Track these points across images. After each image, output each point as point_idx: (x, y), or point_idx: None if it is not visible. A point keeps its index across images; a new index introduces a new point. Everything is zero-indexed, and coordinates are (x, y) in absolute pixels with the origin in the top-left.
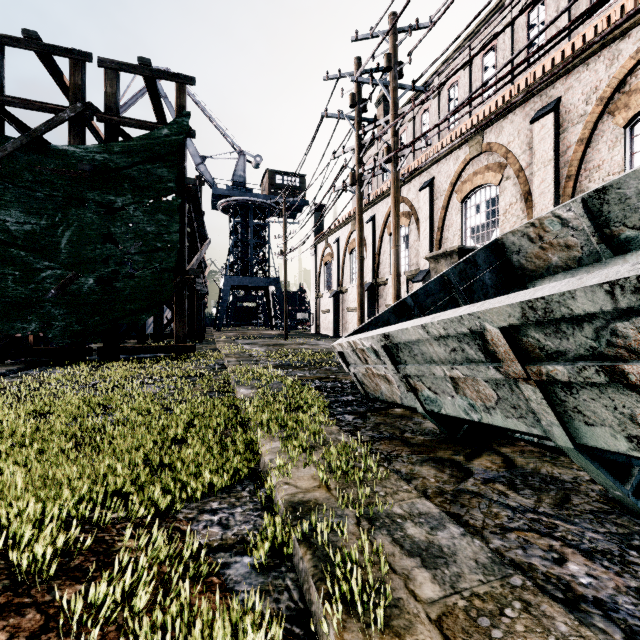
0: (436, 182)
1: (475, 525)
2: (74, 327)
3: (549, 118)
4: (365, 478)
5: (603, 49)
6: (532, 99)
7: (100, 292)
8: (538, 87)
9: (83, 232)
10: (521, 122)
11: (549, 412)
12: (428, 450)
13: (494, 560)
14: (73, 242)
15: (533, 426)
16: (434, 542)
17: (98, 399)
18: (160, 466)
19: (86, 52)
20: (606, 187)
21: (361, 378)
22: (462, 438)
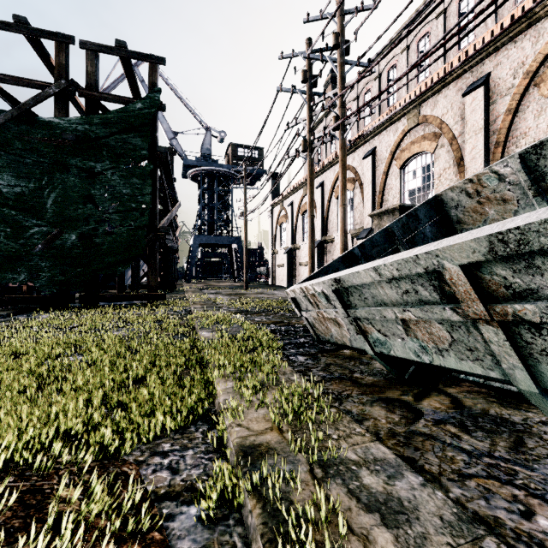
0: (378, 151)
1: (431, 471)
2: (59, 277)
3: (480, 91)
4: (317, 420)
5: (529, 28)
6: (464, 75)
7: (81, 247)
8: (469, 64)
9: (66, 194)
10: (454, 96)
11: (512, 355)
12: (377, 390)
13: (461, 517)
14: (58, 203)
15: (490, 369)
16: (393, 494)
17: (71, 341)
18: (119, 405)
19: (69, 35)
20: (543, 142)
21: (312, 322)
22: (409, 379)
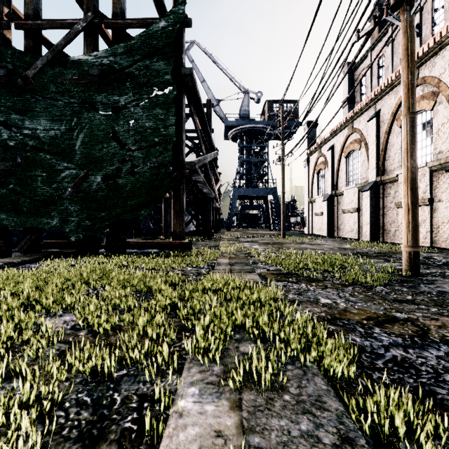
0: None
1: None
2: (85, 222)
3: None
4: None
5: None
6: None
7: (106, 189)
8: None
9: (93, 133)
10: None
11: None
12: None
13: None
14: (85, 143)
15: None
16: None
17: None
18: None
19: None
20: None
21: None
22: None
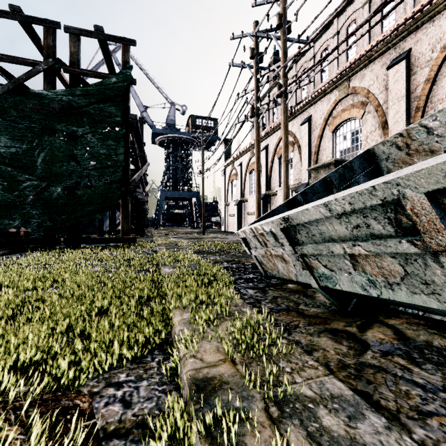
0: (313, 118)
1: (389, 407)
2: (47, 223)
3: (402, 64)
4: (269, 351)
5: None
6: (388, 51)
7: (66, 198)
8: (393, 42)
9: (53, 153)
10: (379, 69)
11: None
12: (322, 321)
13: None
14: (46, 161)
15: None
16: (357, 439)
17: (50, 275)
18: (82, 334)
19: (56, 21)
20: None
21: (261, 259)
22: (352, 311)
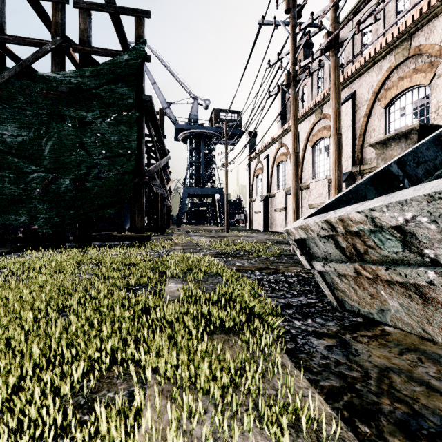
0: (358, 94)
1: None
2: (54, 219)
3: None
4: None
5: None
6: None
7: (74, 191)
8: None
9: (61, 142)
10: None
11: None
12: None
13: None
14: (54, 150)
15: None
16: None
17: (2, 292)
18: None
19: None
20: None
21: (333, 279)
22: None
